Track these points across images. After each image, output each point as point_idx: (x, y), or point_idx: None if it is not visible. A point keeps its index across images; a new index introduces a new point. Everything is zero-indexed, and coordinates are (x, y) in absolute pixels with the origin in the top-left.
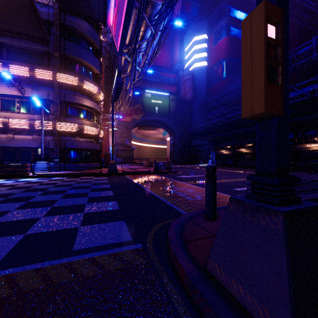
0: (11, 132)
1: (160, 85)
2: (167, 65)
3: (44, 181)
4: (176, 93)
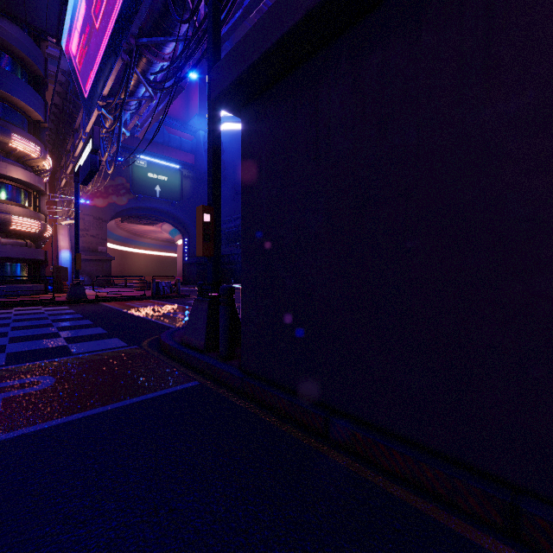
0: None
1: (164, 148)
2: (177, 115)
3: None
4: (194, 166)
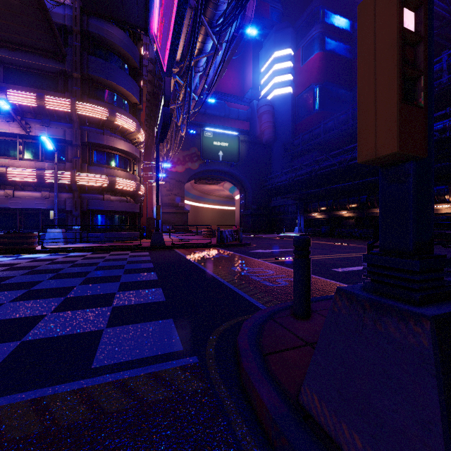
0: (10, 188)
1: (225, 120)
2: (235, 93)
3: (58, 257)
4: (249, 131)
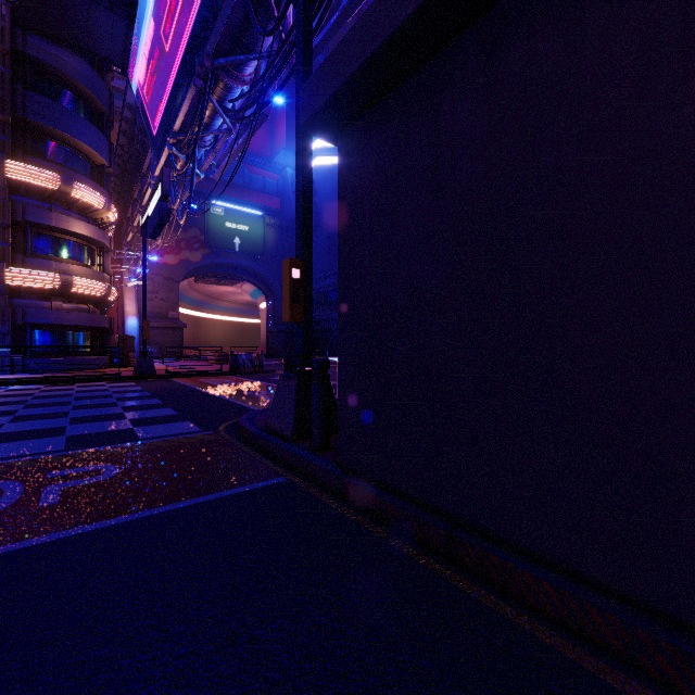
0: None
1: (245, 191)
2: (260, 150)
3: None
4: (280, 212)
